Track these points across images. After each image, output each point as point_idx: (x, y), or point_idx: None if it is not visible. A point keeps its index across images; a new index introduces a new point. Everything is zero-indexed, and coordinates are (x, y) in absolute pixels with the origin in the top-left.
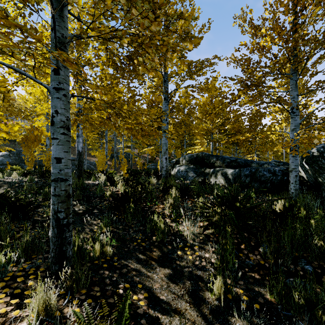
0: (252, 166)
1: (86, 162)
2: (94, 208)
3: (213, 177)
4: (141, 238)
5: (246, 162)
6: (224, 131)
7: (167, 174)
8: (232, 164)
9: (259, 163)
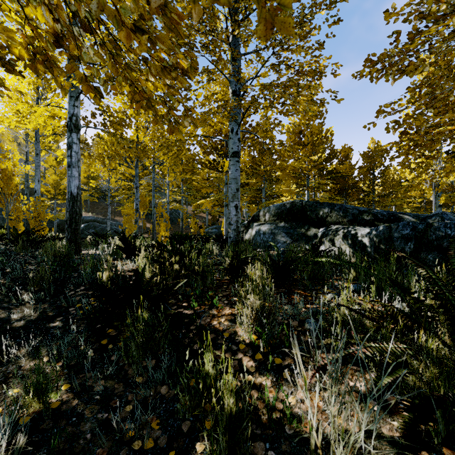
0: (404, 220)
1: (109, 222)
2: (60, 314)
3: (326, 243)
4: (154, 444)
5: (391, 213)
6: (328, 173)
7: (239, 238)
8: (363, 218)
9: (420, 215)
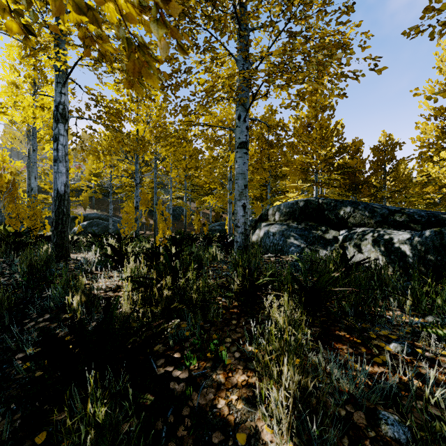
0: None
1: (111, 220)
2: None
3: (350, 248)
4: None
5: (432, 214)
6: (338, 168)
7: (247, 242)
8: (395, 219)
9: None
